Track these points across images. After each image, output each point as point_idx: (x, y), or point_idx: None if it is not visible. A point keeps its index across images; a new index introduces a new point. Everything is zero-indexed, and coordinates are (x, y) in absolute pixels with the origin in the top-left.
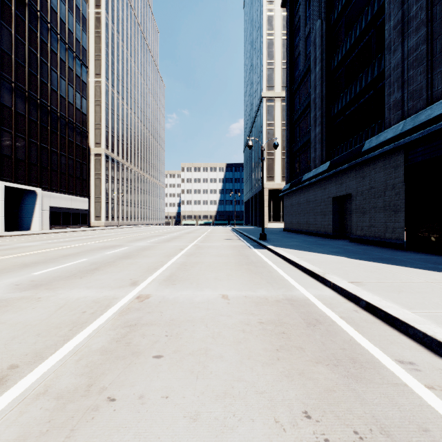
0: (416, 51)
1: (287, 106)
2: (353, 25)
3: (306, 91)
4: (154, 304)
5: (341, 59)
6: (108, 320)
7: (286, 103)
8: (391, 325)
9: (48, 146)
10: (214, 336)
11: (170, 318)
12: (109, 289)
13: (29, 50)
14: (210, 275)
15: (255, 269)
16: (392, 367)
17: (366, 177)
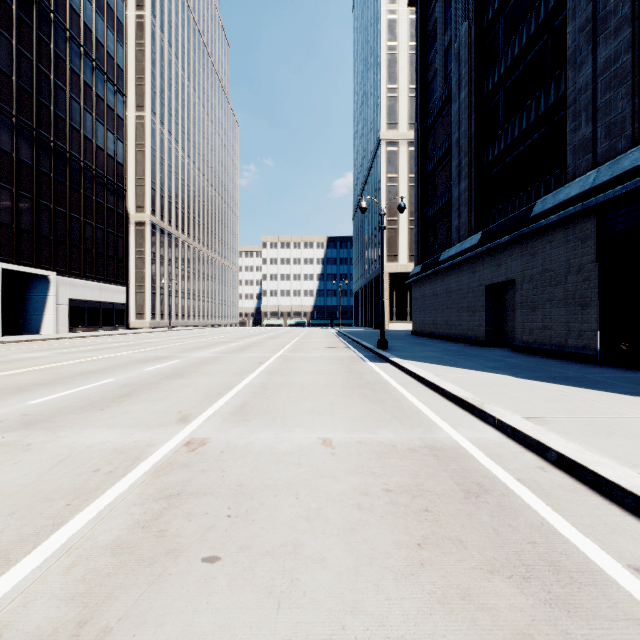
0: (615, 63)
1: (417, 152)
2: (516, 29)
3: (445, 129)
4: (212, 456)
5: (499, 80)
6: (133, 485)
7: (416, 147)
8: (606, 496)
9: (67, 211)
10: (309, 517)
11: (238, 482)
12: (143, 429)
13: (38, 68)
14: (304, 406)
15: (374, 395)
16: (626, 581)
17: (537, 255)
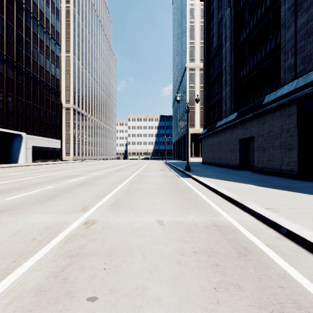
0: (306, 26)
1: (204, 73)
2: (255, 11)
3: (218, 61)
4: (98, 231)
5: (245, 36)
6: (53, 248)
7: (204, 70)
8: None
9: (31, 102)
10: (151, 270)
11: (111, 247)
12: (62, 215)
13: (16, 32)
14: (148, 201)
15: (184, 195)
16: None
17: (266, 124)
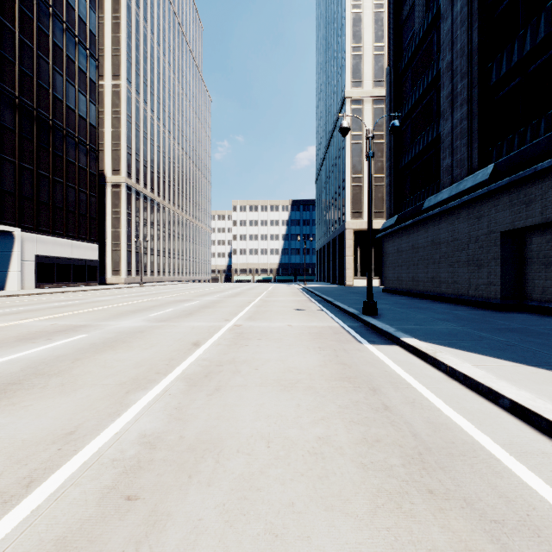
0: None
1: (390, 96)
2: None
3: (426, 62)
4: None
5: None
6: None
7: (389, 91)
8: None
9: (34, 168)
10: None
11: None
12: None
13: (0, 22)
14: None
15: None
16: None
17: None
